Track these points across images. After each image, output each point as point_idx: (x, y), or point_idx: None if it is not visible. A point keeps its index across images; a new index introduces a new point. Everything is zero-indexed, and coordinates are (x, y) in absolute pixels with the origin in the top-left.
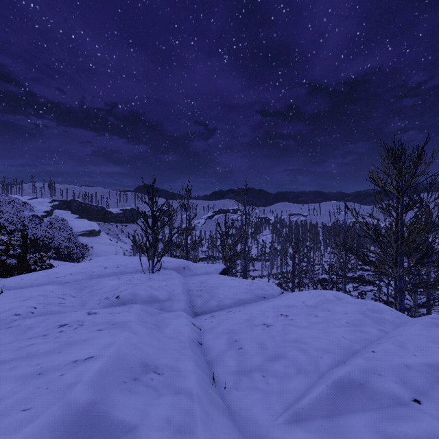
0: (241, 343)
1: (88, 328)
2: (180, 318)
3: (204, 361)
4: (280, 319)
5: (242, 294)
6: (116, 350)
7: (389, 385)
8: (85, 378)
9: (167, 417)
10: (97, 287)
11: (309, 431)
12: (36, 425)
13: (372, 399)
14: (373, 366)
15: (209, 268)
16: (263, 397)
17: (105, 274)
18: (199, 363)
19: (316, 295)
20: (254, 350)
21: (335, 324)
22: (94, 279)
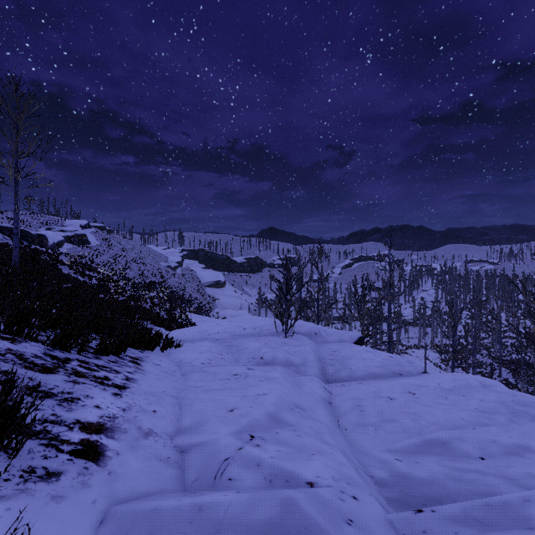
0: (364, 408)
1: (252, 378)
2: (314, 382)
3: (332, 414)
4: (406, 395)
5: (375, 368)
6: (277, 393)
7: (466, 447)
8: (268, 401)
9: (311, 426)
10: (241, 346)
11: (393, 455)
12: (259, 412)
13: (447, 451)
14: (462, 435)
15: (343, 336)
16: (371, 438)
17: (245, 334)
18: (328, 413)
19: (458, 379)
20: (373, 413)
21: (461, 407)
22: (237, 339)
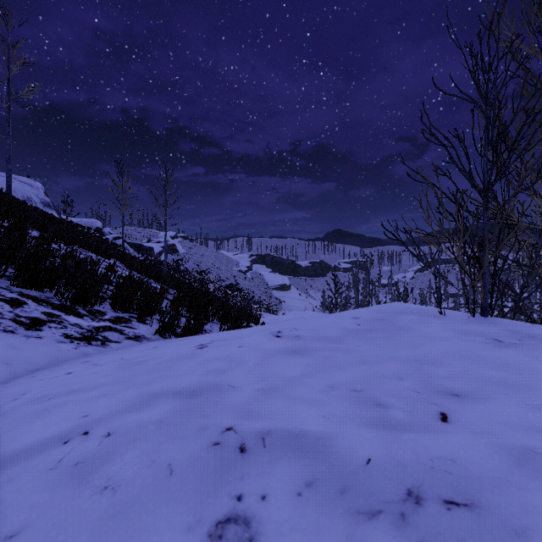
0: None
1: None
2: None
3: None
4: None
5: None
6: None
7: None
8: None
9: None
10: None
11: None
12: None
13: None
14: None
15: None
16: None
17: None
18: None
19: None
20: None
21: None
22: None
